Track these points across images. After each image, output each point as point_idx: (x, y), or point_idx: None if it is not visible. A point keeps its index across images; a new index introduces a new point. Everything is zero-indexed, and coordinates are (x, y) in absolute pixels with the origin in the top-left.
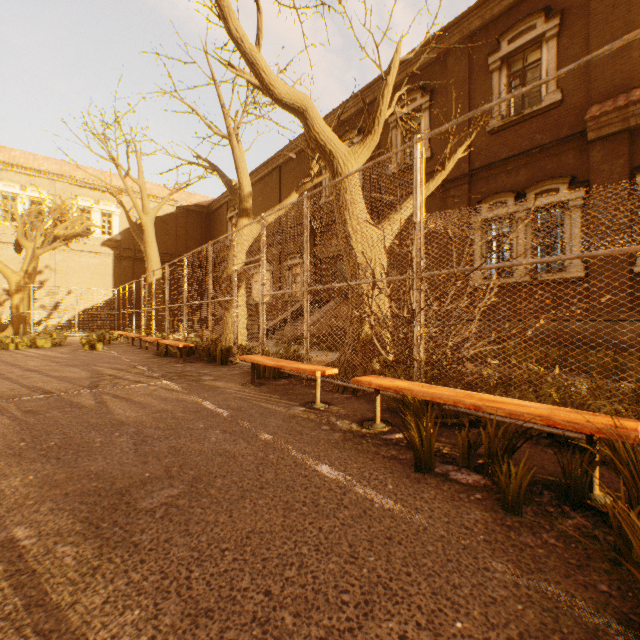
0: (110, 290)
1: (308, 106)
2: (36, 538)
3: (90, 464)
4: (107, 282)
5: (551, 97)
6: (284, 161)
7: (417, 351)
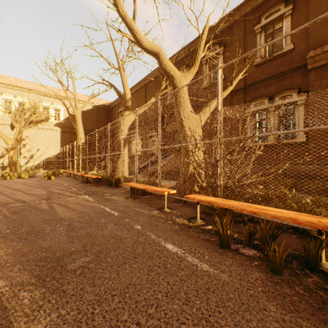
0: (59, 148)
1: (160, 51)
2: (9, 287)
3: (43, 242)
4: (57, 144)
5: (288, 47)
6: (148, 82)
7: (219, 181)
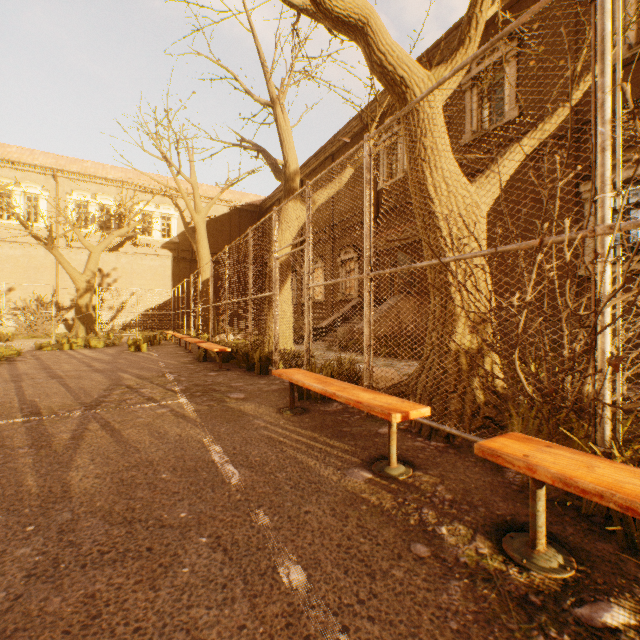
0: (169, 291)
1: (370, 16)
2: None
3: None
4: (166, 283)
5: None
6: (337, 148)
7: (606, 384)
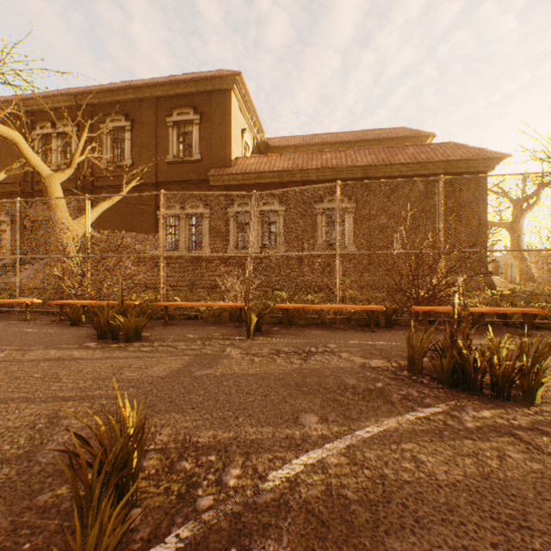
0: None
1: (21, 141)
2: None
3: None
4: None
5: (197, 156)
6: None
7: (87, 289)
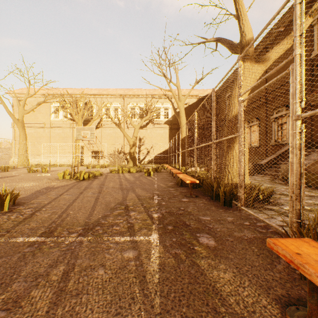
0: (167, 145)
1: None
2: None
3: None
4: (166, 141)
5: None
6: (270, 41)
7: None
